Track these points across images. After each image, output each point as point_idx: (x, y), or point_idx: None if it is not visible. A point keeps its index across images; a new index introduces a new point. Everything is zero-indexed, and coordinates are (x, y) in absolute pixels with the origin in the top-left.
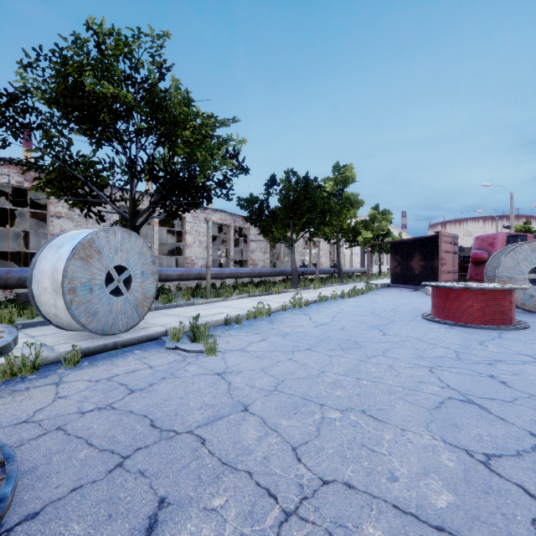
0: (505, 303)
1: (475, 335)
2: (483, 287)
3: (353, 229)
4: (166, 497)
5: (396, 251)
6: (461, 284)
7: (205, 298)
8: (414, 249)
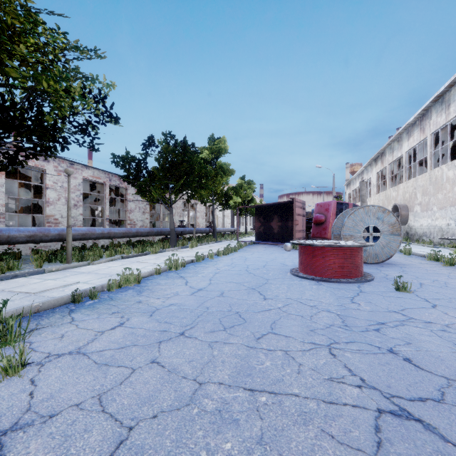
0: (358, 258)
1: (342, 291)
2: (344, 245)
3: (225, 193)
4: None
5: (260, 214)
6: (321, 242)
7: (66, 262)
8: (273, 213)
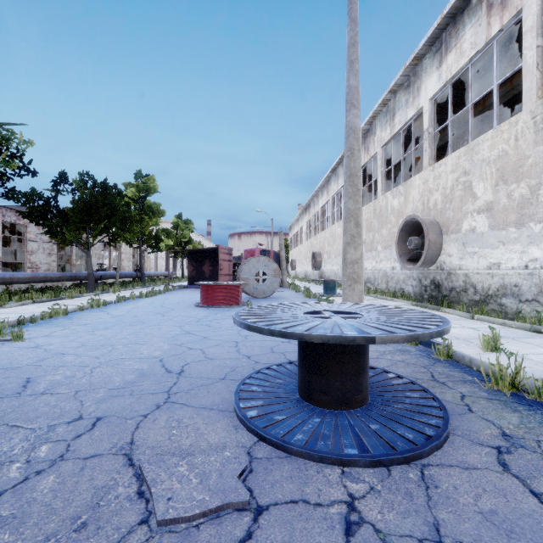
0: (235, 292)
1: (216, 311)
2: (224, 284)
3: (155, 235)
4: (30, 377)
5: (193, 258)
6: (218, 282)
7: None
8: (205, 257)
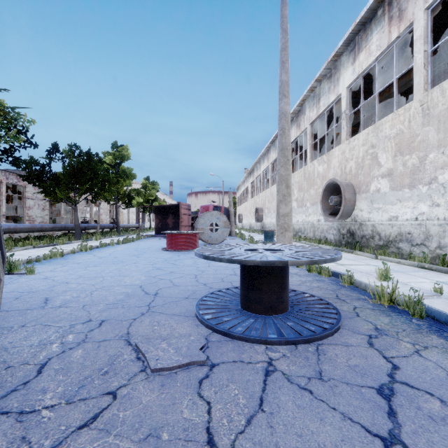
0: (194, 239)
1: (179, 253)
2: (185, 232)
3: (128, 194)
4: (48, 297)
5: (159, 212)
6: (180, 231)
7: None
8: (169, 212)
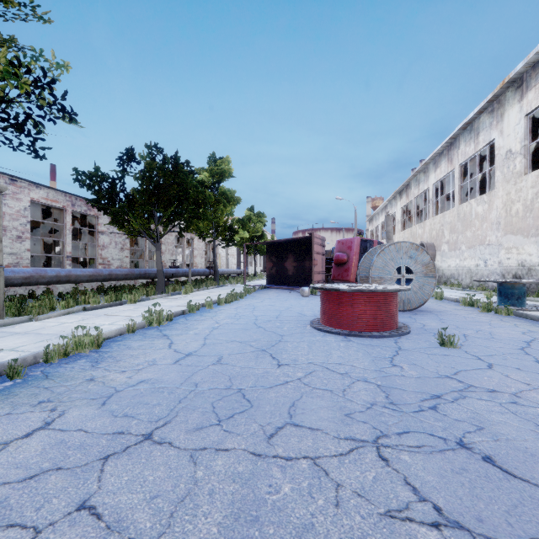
0: (393, 306)
1: (377, 349)
2: (378, 289)
3: (229, 227)
4: None
5: (272, 252)
6: (348, 285)
7: None
8: (288, 251)
